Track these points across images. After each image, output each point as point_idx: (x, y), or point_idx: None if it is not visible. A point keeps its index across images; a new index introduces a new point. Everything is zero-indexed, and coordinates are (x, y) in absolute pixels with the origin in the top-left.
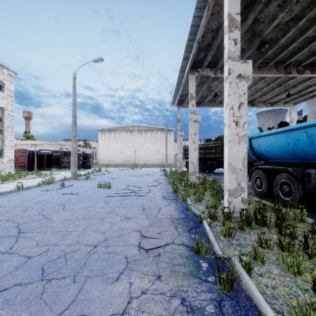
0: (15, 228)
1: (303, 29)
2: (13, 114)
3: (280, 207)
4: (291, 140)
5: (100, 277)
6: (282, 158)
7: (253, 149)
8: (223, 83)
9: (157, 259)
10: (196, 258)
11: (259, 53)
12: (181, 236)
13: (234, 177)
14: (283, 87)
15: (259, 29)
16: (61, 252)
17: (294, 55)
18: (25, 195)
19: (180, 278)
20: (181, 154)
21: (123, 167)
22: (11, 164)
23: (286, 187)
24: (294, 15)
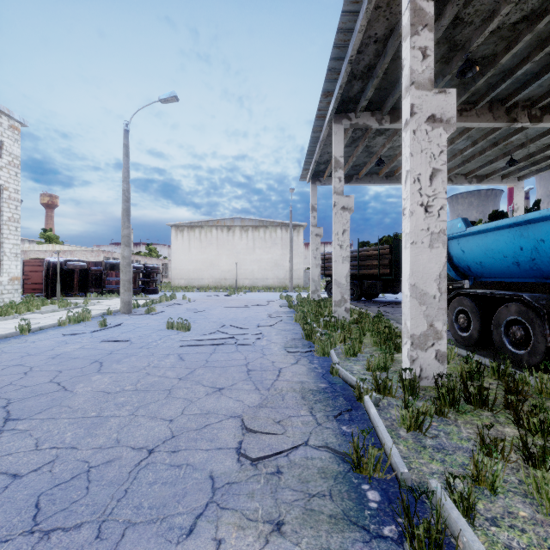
0: (0, 410)
1: (544, 37)
2: (18, 198)
3: (508, 369)
4: (528, 242)
5: (155, 525)
6: (507, 276)
7: (452, 258)
8: (394, 141)
9: (274, 481)
10: (355, 479)
11: (462, 83)
12: (323, 429)
13: (422, 311)
14: (501, 147)
15: (464, 37)
16: (81, 463)
17: (524, 87)
18: (32, 344)
19: (323, 528)
20: (317, 269)
21: (214, 291)
22: (15, 286)
23: (517, 329)
24: (529, 9)
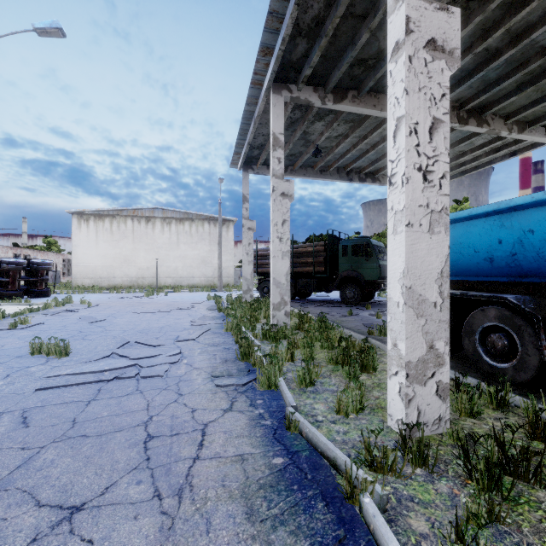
0: None
1: (488, 26)
2: None
3: (508, 394)
4: (510, 233)
5: None
6: (472, 274)
7: None
8: (332, 130)
9: None
10: None
11: None
12: None
13: (420, 327)
14: None
15: None
16: None
17: (458, 85)
18: None
19: None
20: (250, 266)
21: (128, 292)
22: None
23: (498, 338)
24: None
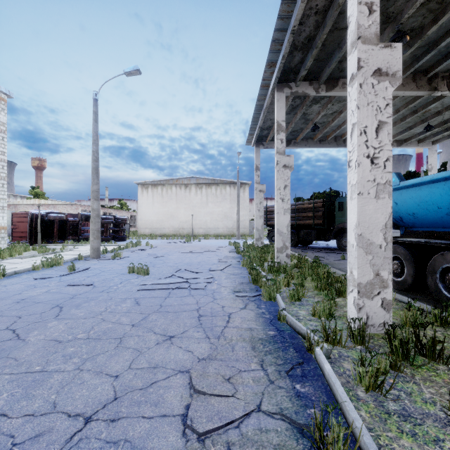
0: None
1: None
2: (4, 159)
3: None
4: None
5: None
6: (439, 226)
7: None
8: (328, 109)
9: None
10: None
11: None
12: (276, 389)
13: (368, 260)
14: (419, 114)
15: (396, 9)
16: (5, 439)
17: (445, 59)
18: (3, 288)
19: None
20: (261, 220)
21: (174, 239)
22: (2, 235)
23: None
24: None
